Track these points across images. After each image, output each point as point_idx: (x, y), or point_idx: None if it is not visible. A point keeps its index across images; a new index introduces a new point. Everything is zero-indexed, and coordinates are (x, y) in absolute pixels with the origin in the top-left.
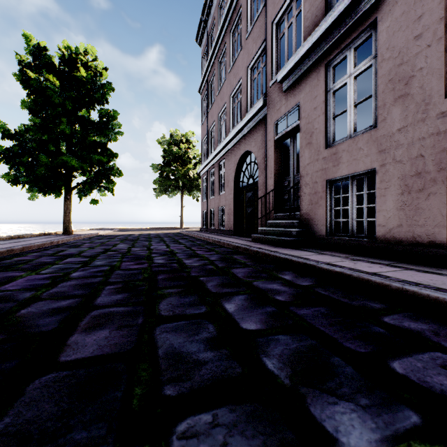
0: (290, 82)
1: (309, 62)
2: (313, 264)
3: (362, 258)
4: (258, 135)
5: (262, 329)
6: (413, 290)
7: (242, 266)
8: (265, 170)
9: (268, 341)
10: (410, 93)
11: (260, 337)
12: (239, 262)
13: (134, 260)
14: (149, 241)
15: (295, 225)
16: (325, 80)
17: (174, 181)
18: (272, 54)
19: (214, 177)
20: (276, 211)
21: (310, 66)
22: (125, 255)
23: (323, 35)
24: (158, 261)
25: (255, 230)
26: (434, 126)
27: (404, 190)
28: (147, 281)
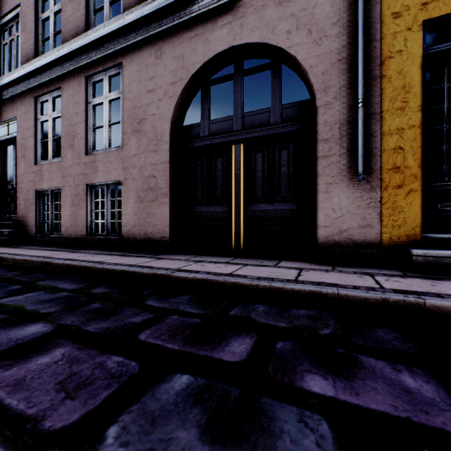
0: (8, 95)
1: (23, 88)
2: None
3: (43, 248)
4: None
5: None
6: (15, 258)
7: None
8: None
9: None
10: (75, 146)
11: None
12: None
13: None
14: None
15: (10, 226)
16: (36, 110)
17: None
18: None
19: None
20: None
21: (24, 91)
22: None
23: (30, 75)
24: None
25: None
26: (82, 169)
27: (73, 204)
28: None
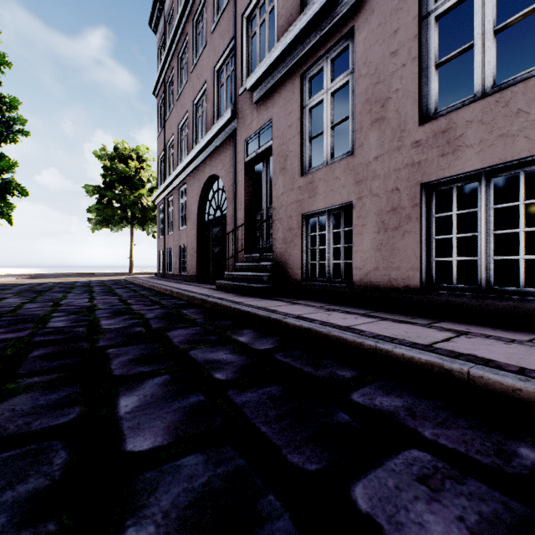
0: (262, 92)
1: (283, 69)
2: (279, 318)
3: (338, 308)
4: (226, 156)
5: (161, 446)
6: (388, 349)
7: (187, 325)
8: (234, 200)
9: (159, 477)
10: (386, 117)
11: (148, 469)
12: (187, 319)
13: (12, 324)
14: (66, 292)
15: (267, 269)
16: (301, 94)
17: (121, 211)
18: (242, 54)
19: (173, 206)
20: (247, 251)
21: (284, 75)
22: (2, 316)
23: (298, 38)
24: (55, 324)
25: (223, 276)
26: (409, 156)
27: (381, 227)
28: (3, 363)
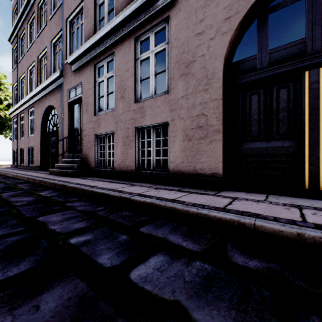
0: (76, 67)
1: (86, 59)
2: (65, 184)
3: (103, 179)
4: (59, 96)
5: None
6: (94, 191)
7: (16, 190)
8: (63, 122)
9: None
10: (125, 97)
11: None
12: (18, 188)
13: None
14: None
15: (78, 162)
16: (95, 74)
17: None
18: (67, 41)
19: (24, 120)
20: (69, 152)
21: (87, 62)
22: None
23: (92, 47)
24: None
25: None
26: (132, 115)
27: (123, 144)
28: None
